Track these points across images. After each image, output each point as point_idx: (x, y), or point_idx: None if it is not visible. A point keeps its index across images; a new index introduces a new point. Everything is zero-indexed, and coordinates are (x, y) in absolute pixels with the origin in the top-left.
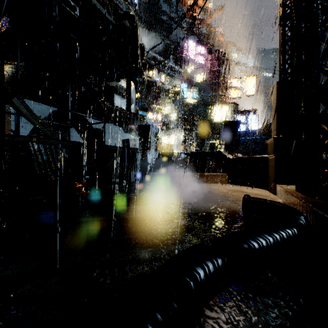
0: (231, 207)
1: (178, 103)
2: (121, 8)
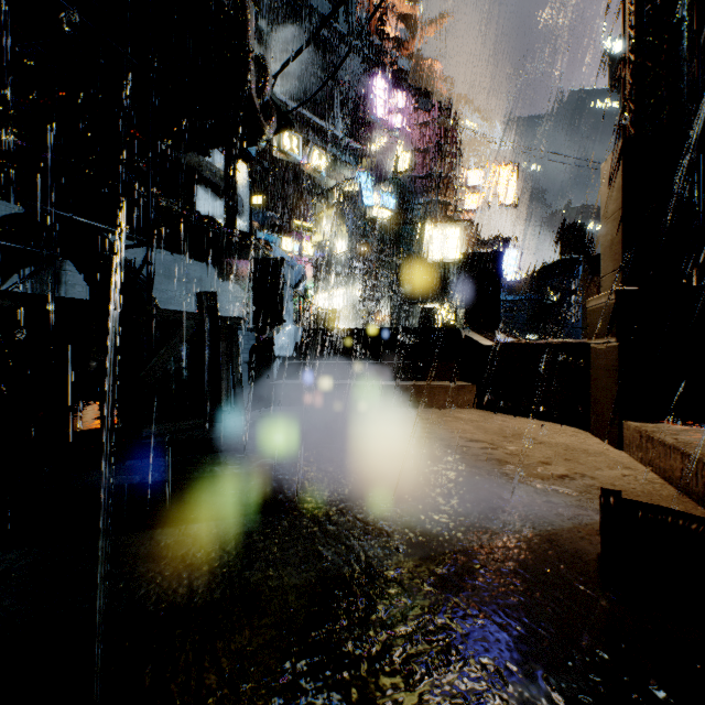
0: (533, 513)
1: (350, 219)
2: None
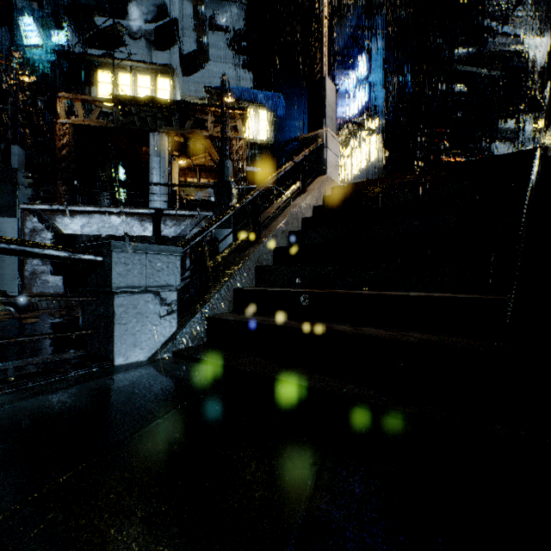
0: None
1: None
2: (510, 51)
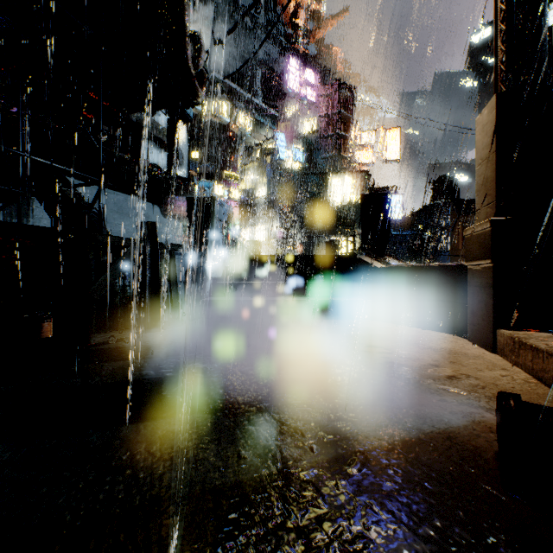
0: (431, 412)
1: (269, 170)
2: None
